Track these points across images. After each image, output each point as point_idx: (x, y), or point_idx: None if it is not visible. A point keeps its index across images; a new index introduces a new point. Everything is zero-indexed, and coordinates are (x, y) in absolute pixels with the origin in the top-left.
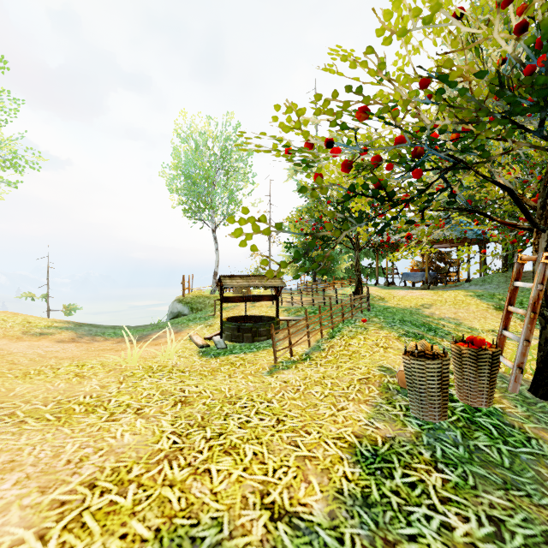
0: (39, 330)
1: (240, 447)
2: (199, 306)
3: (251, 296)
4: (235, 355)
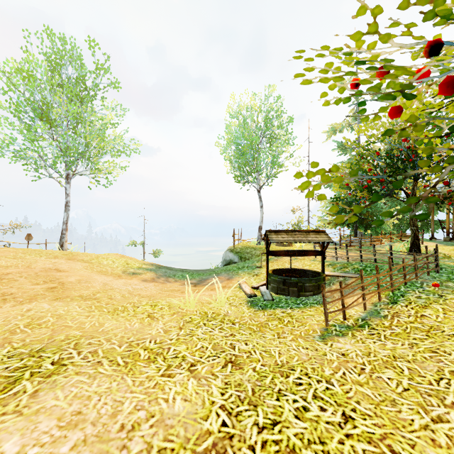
0: (133, 270)
1: (300, 453)
2: (246, 255)
3: (296, 251)
4: (282, 310)
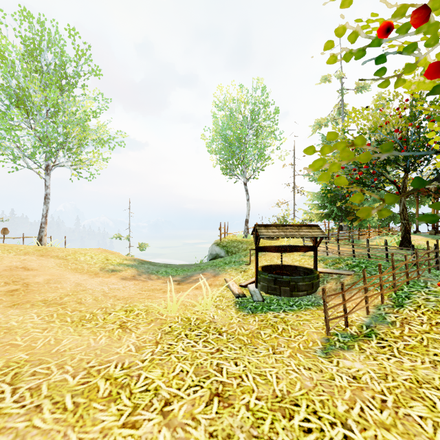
0: (112, 266)
1: None
2: (233, 249)
3: (287, 246)
4: (274, 314)
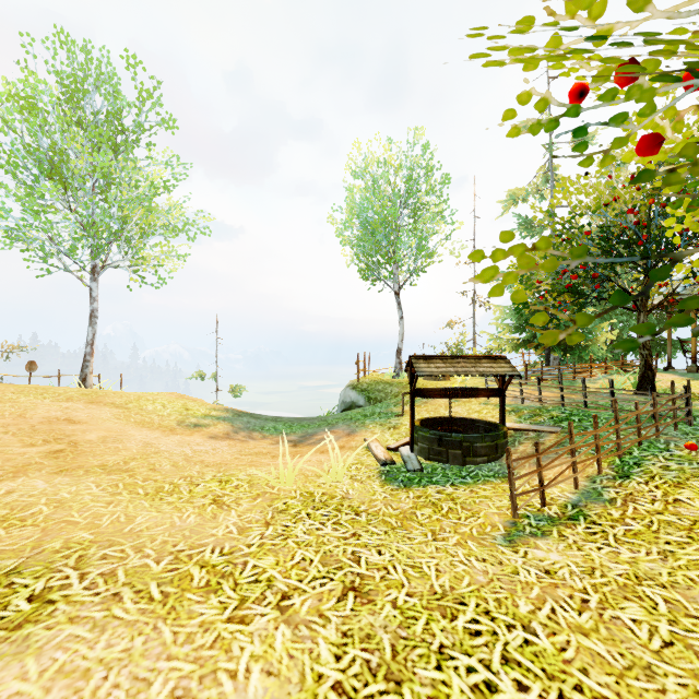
0: (195, 419)
1: None
2: (377, 395)
3: (458, 389)
4: (438, 488)
